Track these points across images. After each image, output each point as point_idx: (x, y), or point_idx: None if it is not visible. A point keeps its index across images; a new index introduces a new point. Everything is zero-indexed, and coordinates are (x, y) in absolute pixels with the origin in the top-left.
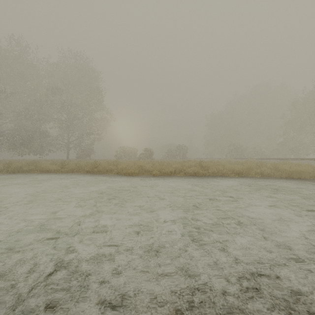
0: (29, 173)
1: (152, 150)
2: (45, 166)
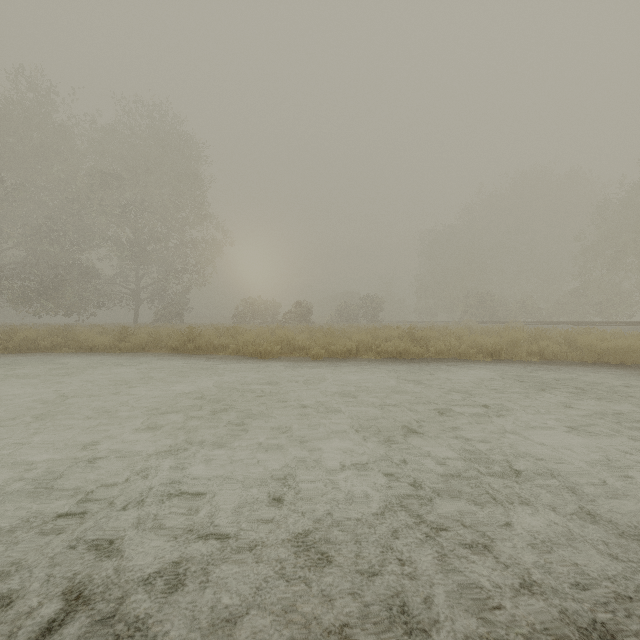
0: (52, 352)
1: (310, 305)
2: (85, 338)
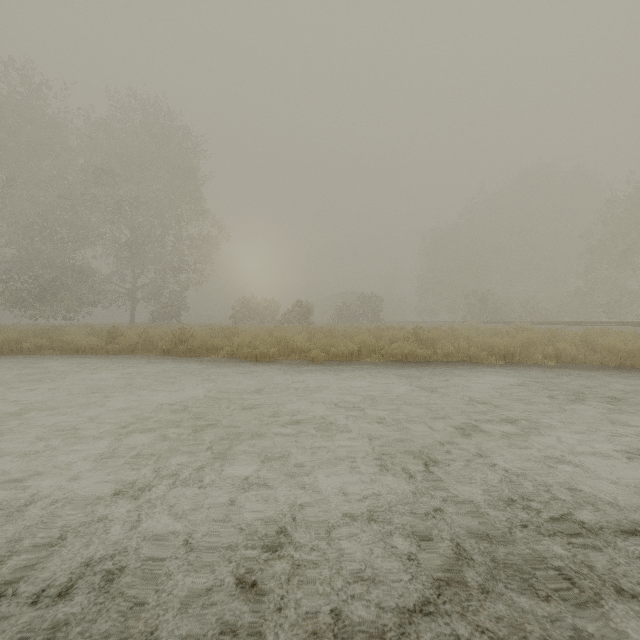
0: (36, 354)
1: (310, 304)
2: (71, 339)
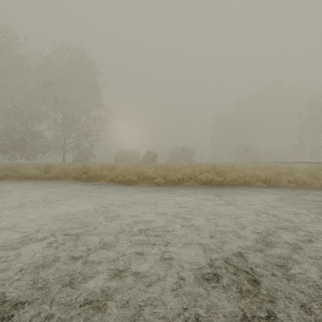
0: (4, 179)
1: (156, 153)
2: (24, 172)
